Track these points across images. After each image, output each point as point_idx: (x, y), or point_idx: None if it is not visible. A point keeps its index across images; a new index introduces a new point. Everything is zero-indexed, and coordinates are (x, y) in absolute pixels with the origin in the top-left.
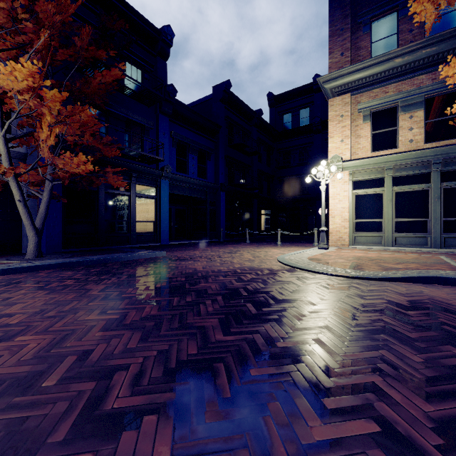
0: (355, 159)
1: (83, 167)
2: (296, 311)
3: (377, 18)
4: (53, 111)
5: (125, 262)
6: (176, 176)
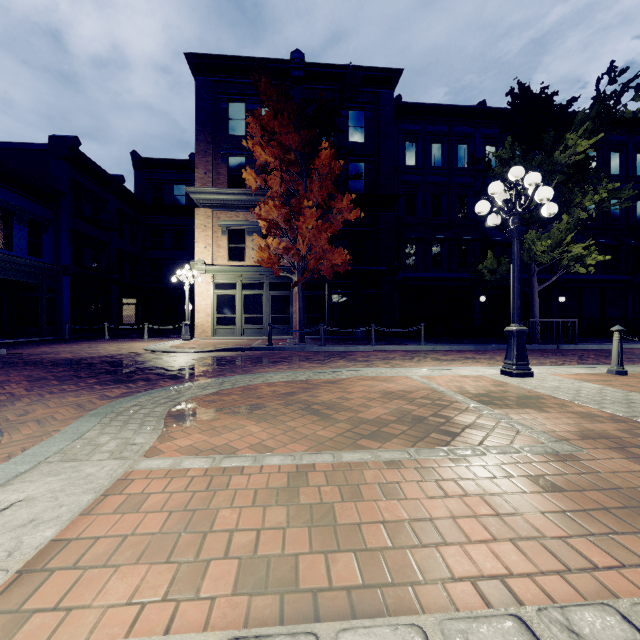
0: (216, 265)
1: None
2: (150, 362)
3: (232, 156)
4: None
5: None
6: None
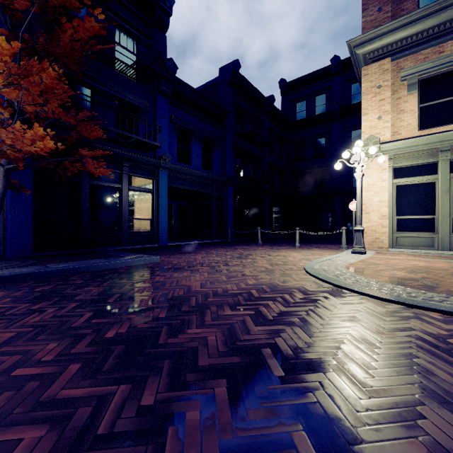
0: (398, 140)
1: (40, 144)
2: None
3: None
4: (2, 69)
5: (99, 273)
6: (176, 166)
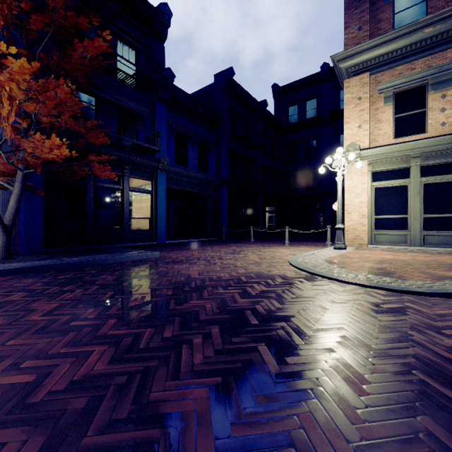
0: (376, 147)
1: (56, 152)
2: (345, 365)
3: None
4: (23, 86)
5: (108, 265)
6: (174, 169)
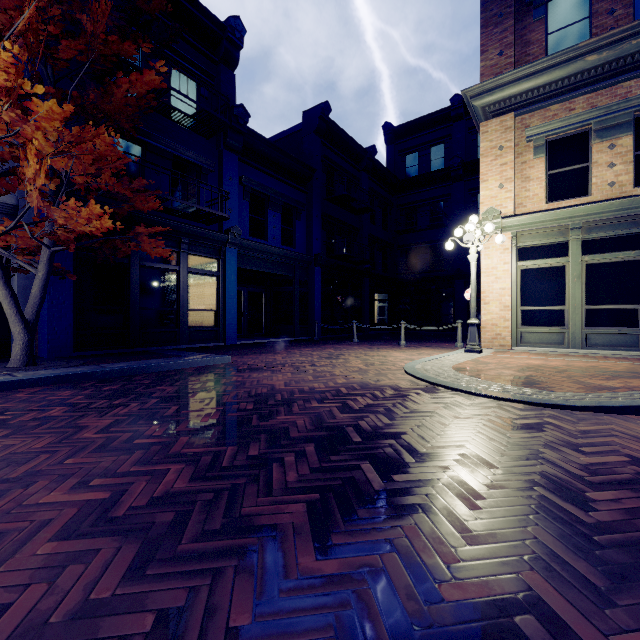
0: (522, 214)
1: (96, 224)
2: (460, 482)
3: None
4: (51, 136)
5: (164, 374)
6: (248, 242)
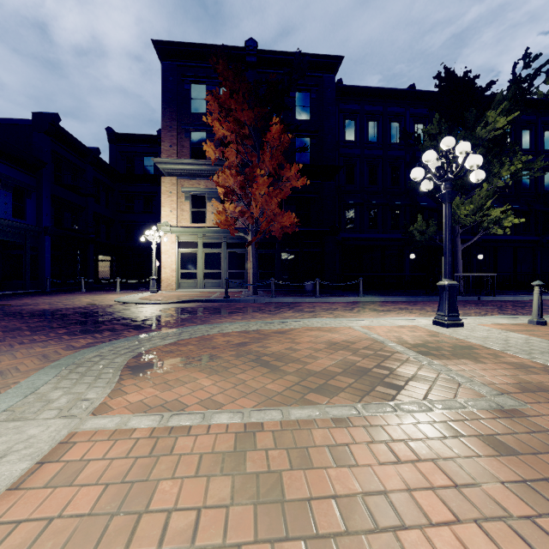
0: (180, 227)
1: None
2: (119, 313)
3: (194, 131)
4: None
5: None
6: None
